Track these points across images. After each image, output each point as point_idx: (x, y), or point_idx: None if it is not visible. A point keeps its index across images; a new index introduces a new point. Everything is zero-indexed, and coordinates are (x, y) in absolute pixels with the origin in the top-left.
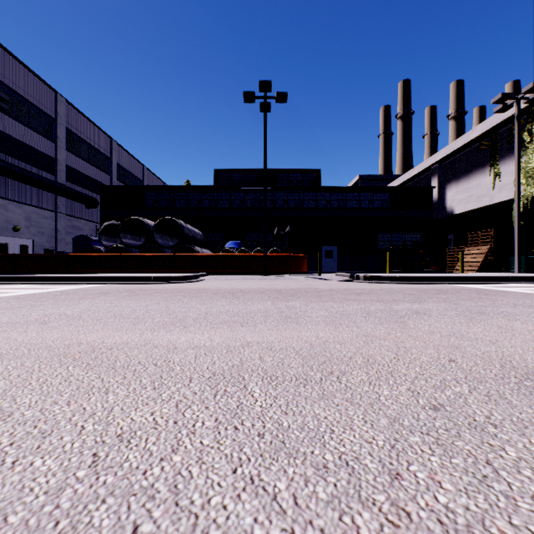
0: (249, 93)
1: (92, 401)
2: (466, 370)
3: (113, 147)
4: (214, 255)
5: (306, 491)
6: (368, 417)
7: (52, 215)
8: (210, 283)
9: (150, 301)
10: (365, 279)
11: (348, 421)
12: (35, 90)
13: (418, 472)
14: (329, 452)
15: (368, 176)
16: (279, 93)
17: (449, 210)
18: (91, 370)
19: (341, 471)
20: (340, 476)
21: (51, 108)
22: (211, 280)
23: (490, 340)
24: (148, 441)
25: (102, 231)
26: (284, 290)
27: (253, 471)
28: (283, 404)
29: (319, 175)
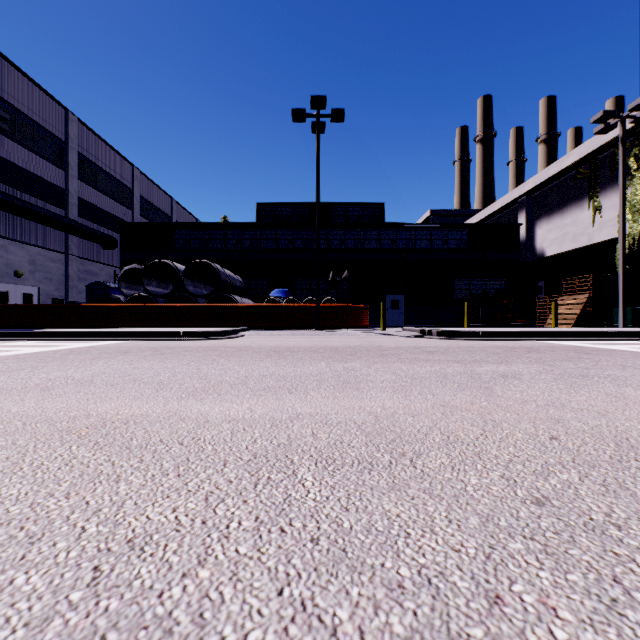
0: (299, 110)
1: (98, 493)
2: (573, 451)
3: (136, 176)
4: (257, 306)
5: (376, 623)
6: (453, 515)
7: (61, 258)
8: (252, 339)
9: (178, 362)
10: (438, 335)
11: (427, 521)
12: (41, 107)
13: (524, 594)
14: (405, 565)
15: (441, 211)
16: (334, 111)
17: (539, 252)
18: (99, 451)
19: (422, 593)
20: (420, 600)
21: (60, 129)
22: (253, 336)
23: (598, 412)
24: (167, 549)
25: (121, 277)
26: (342, 348)
27: (304, 592)
28: (343, 496)
29: (382, 210)
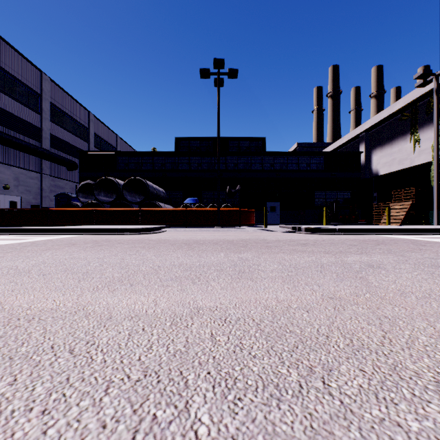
0: (205, 69)
1: None
2: None
3: (91, 119)
4: (175, 210)
5: None
6: None
7: (37, 176)
8: (170, 234)
9: (109, 253)
10: (306, 231)
11: None
12: (23, 69)
13: None
14: None
15: (305, 144)
16: (230, 70)
17: (374, 172)
18: None
19: None
20: None
21: (37, 85)
22: (171, 232)
23: None
24: None
25: (79, 189)
26: (236, 241)
27: None
28: None
29: (264, 142)
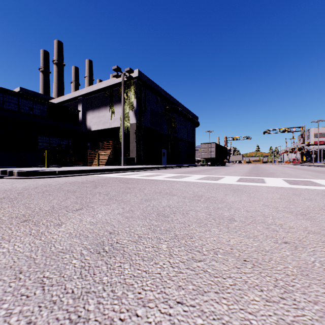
0: None
1: None
2: None
3: None
4: None
5: None
6: None
7: None
8: None
9: None
10: (19, 175)
11: None
12: None
13: None
14: None
15: (29, 91)
16: None
17: (89, 127)
18: None
19: None
20: None
21: None
22: None
23: None
24: None
25: None
26: None
27: None
28: None
29: None
